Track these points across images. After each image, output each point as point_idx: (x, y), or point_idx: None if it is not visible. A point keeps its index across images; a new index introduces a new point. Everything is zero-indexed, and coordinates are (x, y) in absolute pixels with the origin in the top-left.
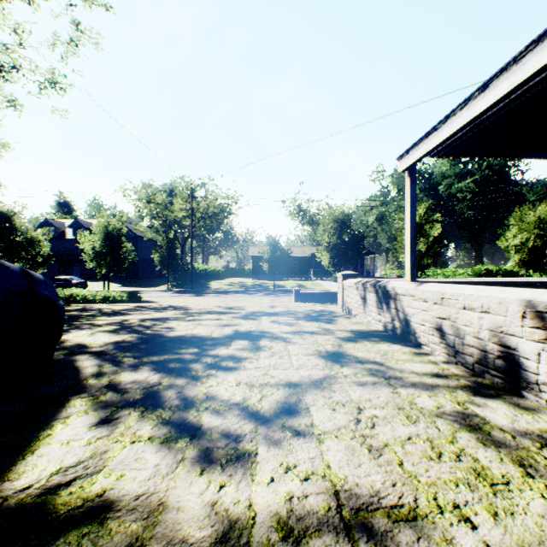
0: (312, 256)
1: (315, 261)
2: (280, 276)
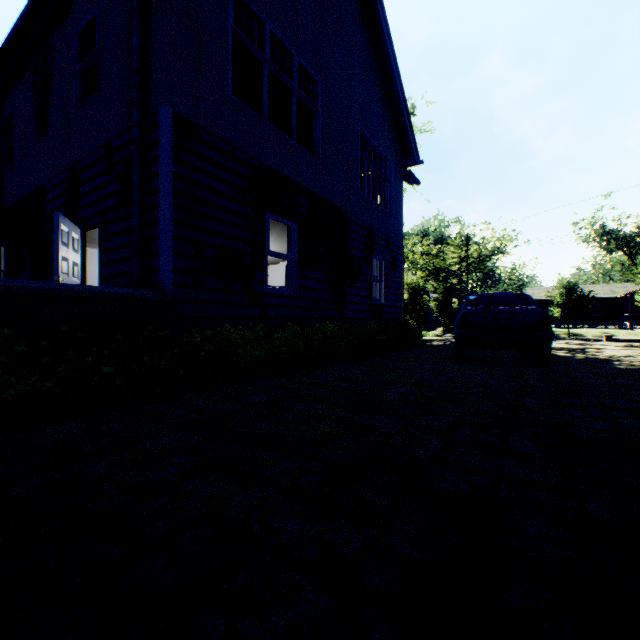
0: (626, 297)
1: (632, 302)
2: (572, 323)
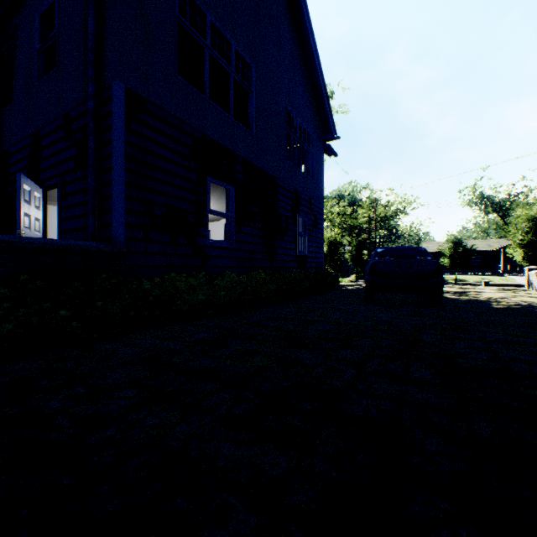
0: (500, 250)
1: (505, 254)
2: (458, 271)
